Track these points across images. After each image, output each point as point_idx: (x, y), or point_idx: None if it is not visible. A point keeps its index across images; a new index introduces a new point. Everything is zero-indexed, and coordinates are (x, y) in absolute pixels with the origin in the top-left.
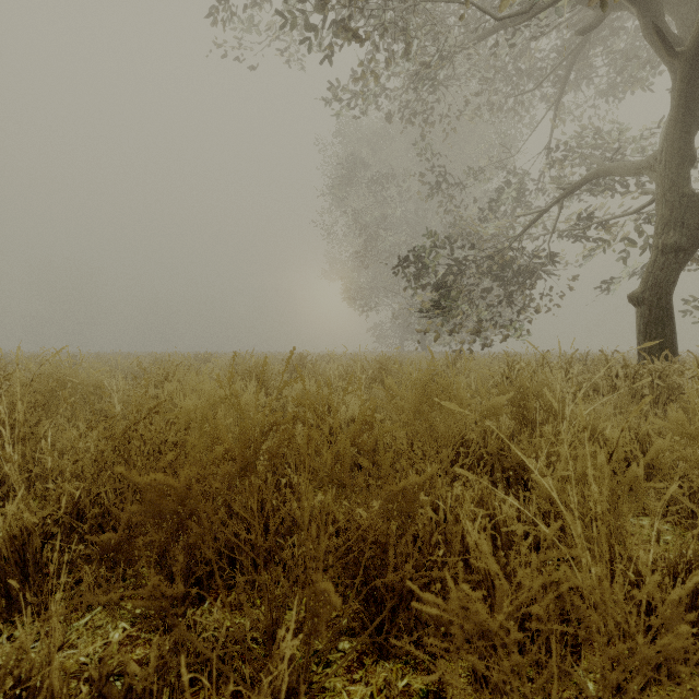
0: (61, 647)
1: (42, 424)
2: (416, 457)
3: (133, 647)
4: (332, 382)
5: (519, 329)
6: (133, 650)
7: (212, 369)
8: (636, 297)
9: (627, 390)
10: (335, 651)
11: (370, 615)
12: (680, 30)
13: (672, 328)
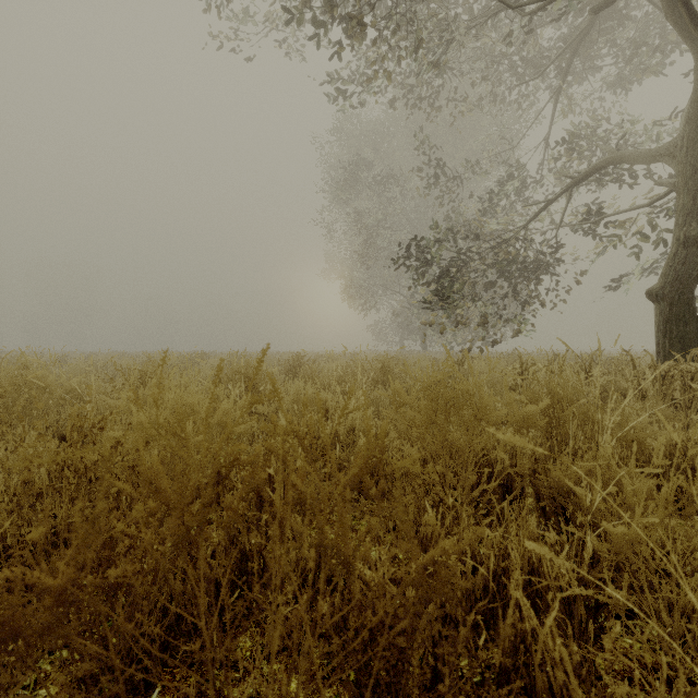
0: None
1: None
2: (432, 481)
3: None
4: (330, 384)
5: (525, 327)
6: None
7: (198, 370)
8: (655, 293)
9: (655, 393)
10: None
11: None
12: None
13: (694, 325)
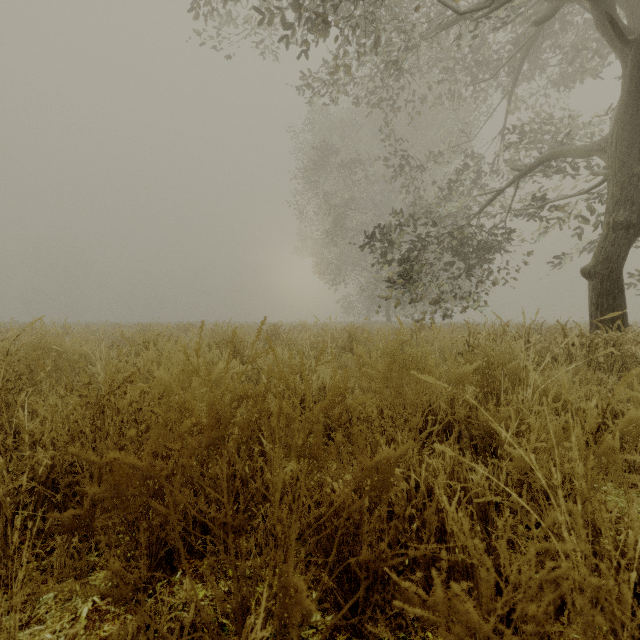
0: (28, 622)
1: (22, 392)
2: (386, 424)
3: (102, 622)
4: (304, 351)
5: (477, 301)
6: (101, 626)
7: (191, 338)
8: (588, 271)
9: (583, 358)
10: (307, 627)
11: (343, 591)
12: (630, 20)
13: (622, 299)
